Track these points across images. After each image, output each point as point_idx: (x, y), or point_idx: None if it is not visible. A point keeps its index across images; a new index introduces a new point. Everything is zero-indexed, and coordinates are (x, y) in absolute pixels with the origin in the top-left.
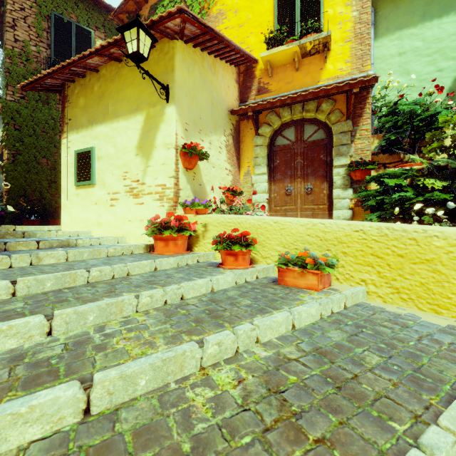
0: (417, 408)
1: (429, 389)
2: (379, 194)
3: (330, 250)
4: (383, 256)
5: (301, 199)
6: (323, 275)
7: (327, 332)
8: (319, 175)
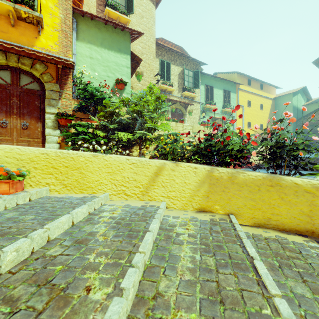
0: (38, 227)
1: (51, 219)
2: (74, 135)
3: (25, 167)
4: (58, 167)
5: (18, 132)
6: (16, 183)
7: (5, 214)
8: (34, 116)
